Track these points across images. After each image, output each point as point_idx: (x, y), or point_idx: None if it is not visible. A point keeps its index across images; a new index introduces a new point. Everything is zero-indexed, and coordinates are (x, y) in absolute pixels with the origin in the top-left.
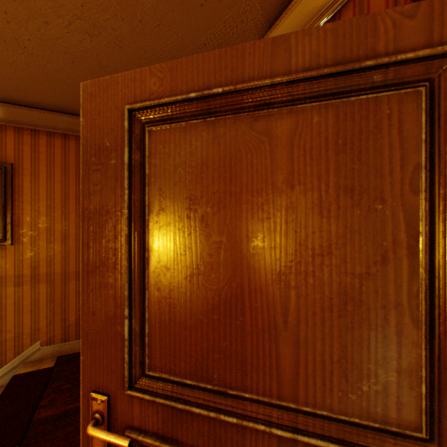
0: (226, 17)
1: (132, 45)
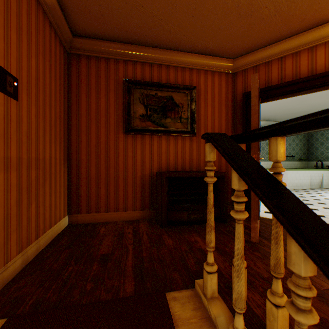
0: (199, 40)
1: (178, 2)
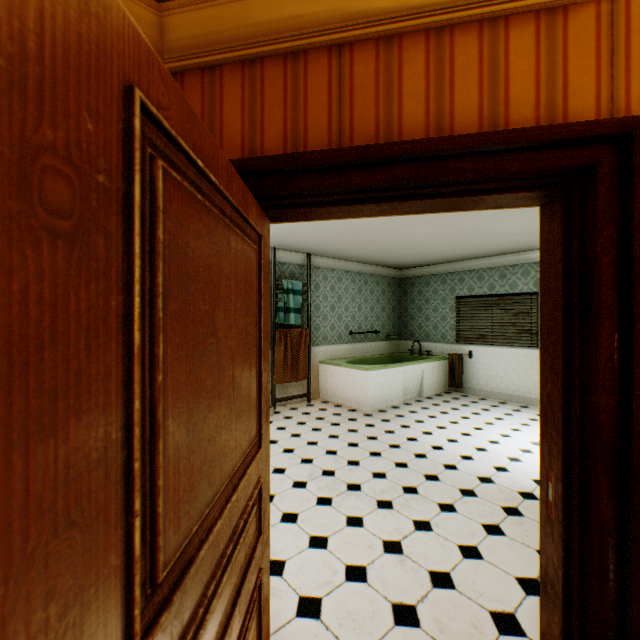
0: None
1: None
